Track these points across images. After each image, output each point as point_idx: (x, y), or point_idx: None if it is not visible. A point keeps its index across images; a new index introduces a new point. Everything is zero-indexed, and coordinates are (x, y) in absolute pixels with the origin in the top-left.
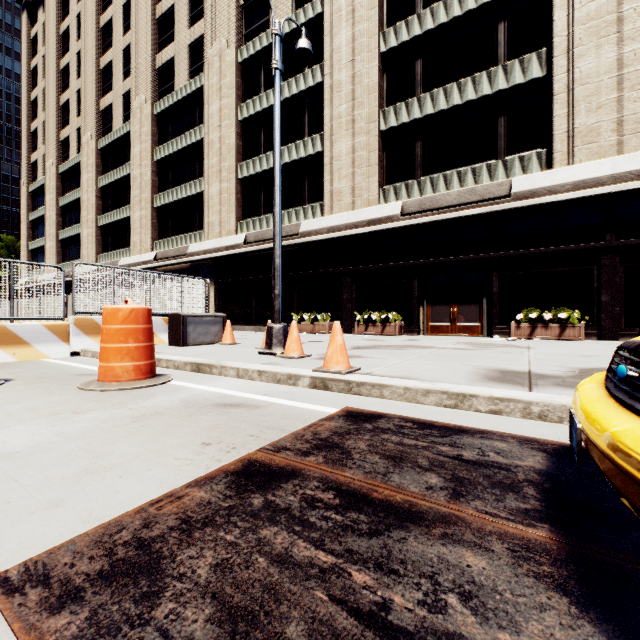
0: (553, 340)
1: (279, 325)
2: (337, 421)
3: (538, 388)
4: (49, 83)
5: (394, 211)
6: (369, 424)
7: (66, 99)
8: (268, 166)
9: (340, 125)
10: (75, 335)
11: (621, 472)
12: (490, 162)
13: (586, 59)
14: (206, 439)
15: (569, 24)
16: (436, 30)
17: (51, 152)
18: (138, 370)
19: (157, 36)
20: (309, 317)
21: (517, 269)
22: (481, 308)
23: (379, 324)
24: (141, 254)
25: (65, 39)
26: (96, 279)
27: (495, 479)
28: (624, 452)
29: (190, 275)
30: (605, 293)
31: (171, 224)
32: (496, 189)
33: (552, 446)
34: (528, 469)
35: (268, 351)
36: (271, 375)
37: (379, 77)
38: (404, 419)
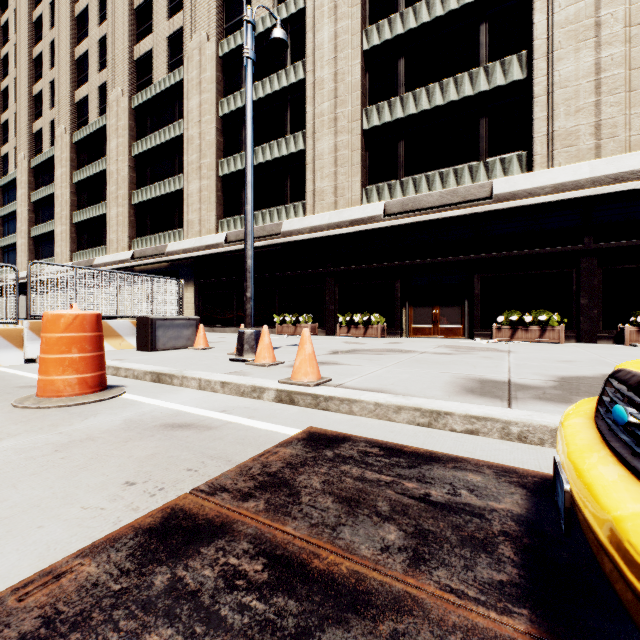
0: (533, 343)
1: (251, 330)
2: (294, 447)
3: (518, 403)
4: (20, 73)
5: (377, 211)
6: (330, 451)
7: (39, 90)
8: None
9: (322, 123)
10: (30, 340)
11: (634, 594)
12: (472, 163)
13: (565, 62)
14: (132, 476)
15: (549, 27)
16: (419, 29)
17: (23, 145)
18: (83, 383)
19: (135, 27)
20: (291, 319)
21: (498, 271)
22: (463, 310)
23: (361, 326)
24: (118, 253)
25: (38, 27)
26: (55, 280)
27: (466, 532)
28: (638, 565)
29: (169, 275)
30: (583, 296)
31: (149, 222)
32: (478, 191)
33: (532, 479)
34: (505, 515)
35: (239, 358)
36: (234, 387)
37: (362, 75)
38: (371, 443)
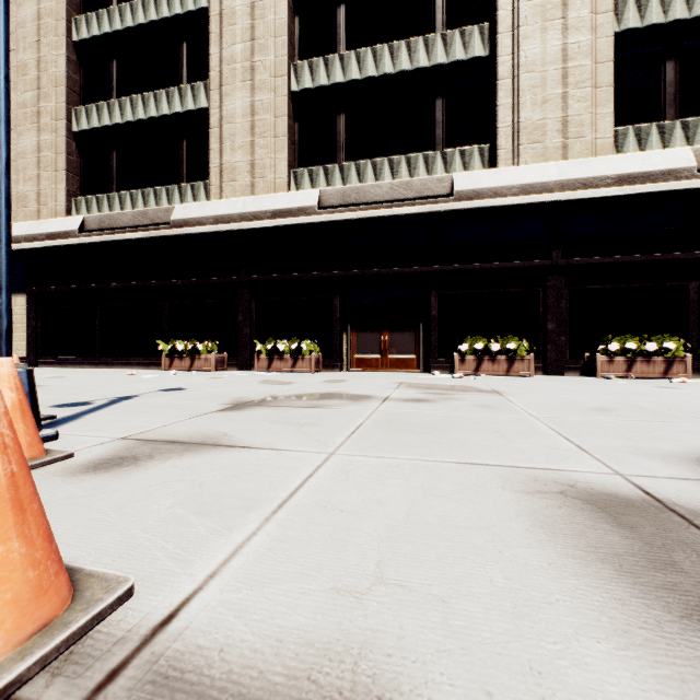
0: (502, 376)
1: None
2: None
3: None
4: None
5: (309, 201)
6: None
7: None
8: (123, 118)
9: (234, 72)
10: None
11: None
12: (428, 152)
13: (532, 42)
14: None
15: None
16: None
17: None
18: None
19: None
20: (185, 347)
21: (458, 288)
22: (417, 336)
23: (288, 357)
24: None
25: None
26: None
27: None
28: None
29: None
30: (551, 320)
31: None
32: (436, 185)
33: None
34: None
35: None
36: None
37: (289, 17)
38: None
